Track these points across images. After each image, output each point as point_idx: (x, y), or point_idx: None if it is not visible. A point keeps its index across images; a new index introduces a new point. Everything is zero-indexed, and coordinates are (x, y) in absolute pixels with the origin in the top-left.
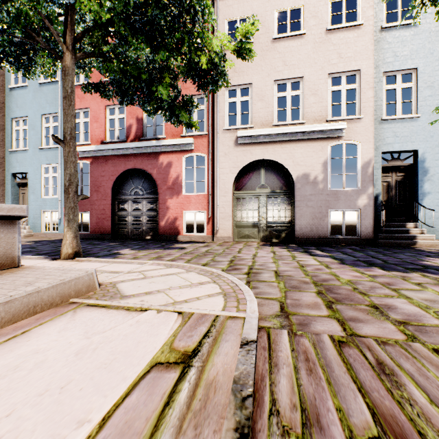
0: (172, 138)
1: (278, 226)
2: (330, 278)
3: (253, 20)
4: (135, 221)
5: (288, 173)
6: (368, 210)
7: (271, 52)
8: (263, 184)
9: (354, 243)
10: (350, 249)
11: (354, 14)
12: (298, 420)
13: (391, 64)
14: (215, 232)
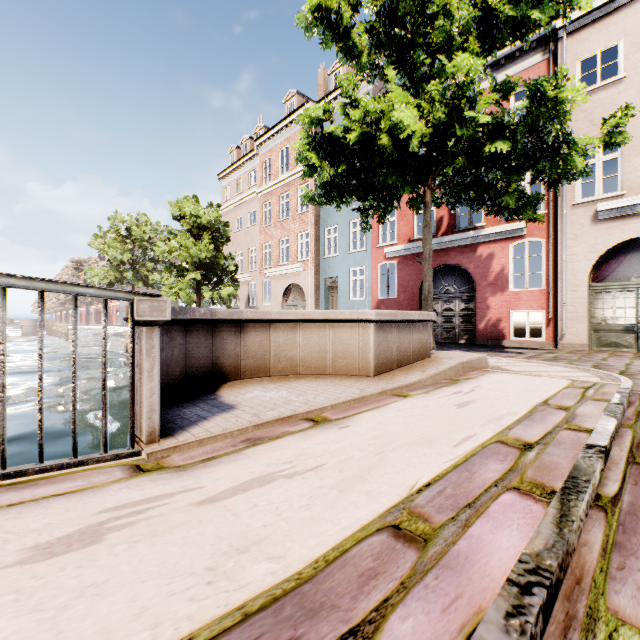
0: (494, 225)
1: None
2: None
3: (626, 111)
4: (445, 323)
5: None
6: None
7: None
8: None
9: None
10: None
11: None
12: None
13: None
14: (558, 337)
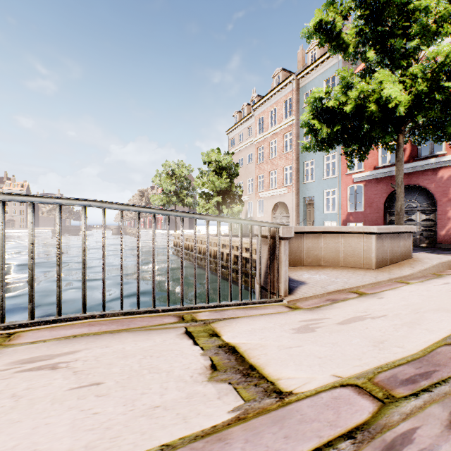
0: None
1: None
2: None
3: None
4: None
5: None
6: None
7: None
8: None
9: None
10: None
11: None
12: None
13: None
14: None
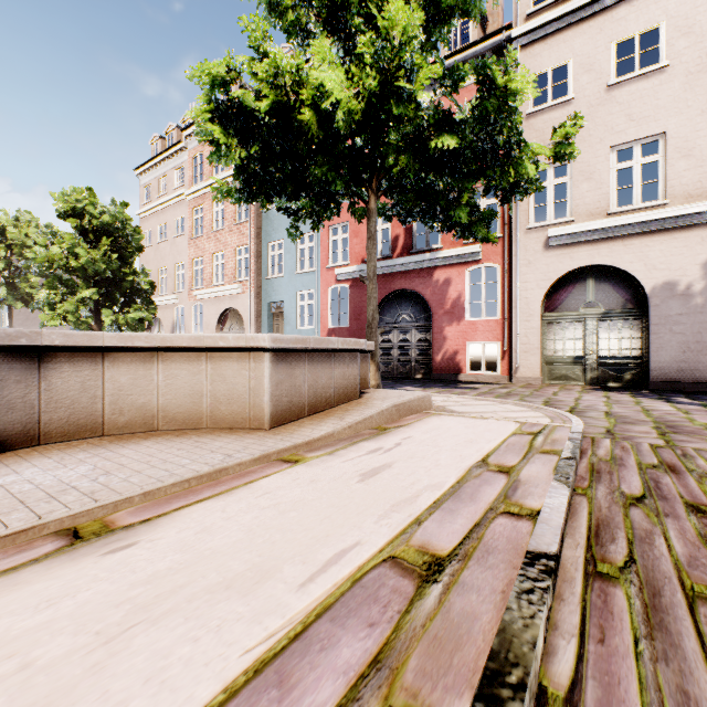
0: (451, 248)
1: (617, 362)
2: (681, 421)
3: (576, 120)
4: (402, 356)
5: (636, 282)
6: None
7: (605, 106)
8: (591, 302)
9: None
10: None
11: None
12: (608, 458)
13: None
14: (513, 370)
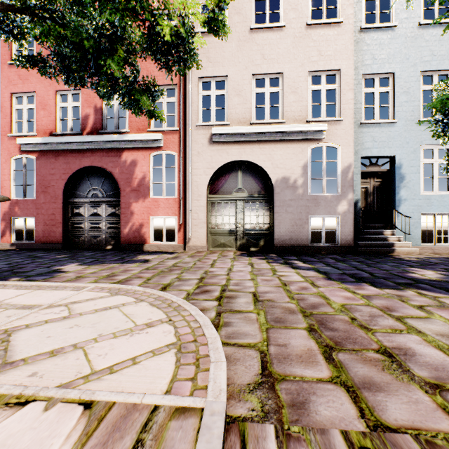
0: (137, 133)
1: (256, 233)
2: (320, 303)
3: None
4: (93, 228)
5: (267, 176)
6: (347, 216)
7: (249, 43)
8: (240, 188)
9: (335, 252)
10: (332, 259)
11: (333, 14)
12: None
13: (369, 66)
14: (186, 240)
